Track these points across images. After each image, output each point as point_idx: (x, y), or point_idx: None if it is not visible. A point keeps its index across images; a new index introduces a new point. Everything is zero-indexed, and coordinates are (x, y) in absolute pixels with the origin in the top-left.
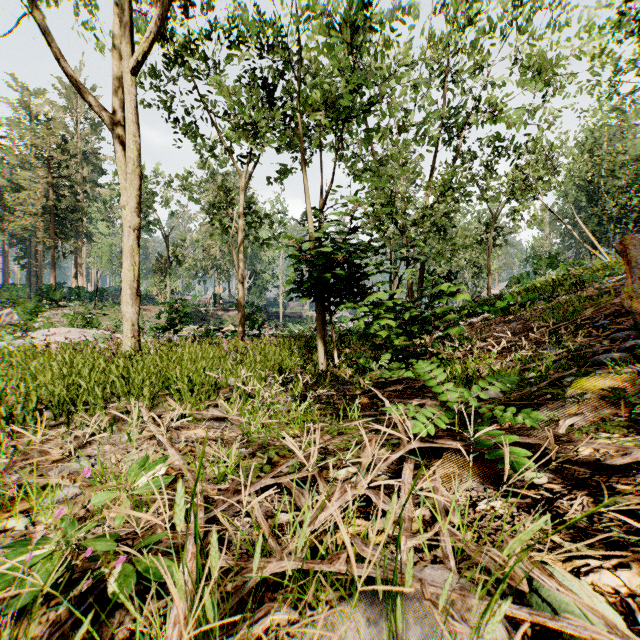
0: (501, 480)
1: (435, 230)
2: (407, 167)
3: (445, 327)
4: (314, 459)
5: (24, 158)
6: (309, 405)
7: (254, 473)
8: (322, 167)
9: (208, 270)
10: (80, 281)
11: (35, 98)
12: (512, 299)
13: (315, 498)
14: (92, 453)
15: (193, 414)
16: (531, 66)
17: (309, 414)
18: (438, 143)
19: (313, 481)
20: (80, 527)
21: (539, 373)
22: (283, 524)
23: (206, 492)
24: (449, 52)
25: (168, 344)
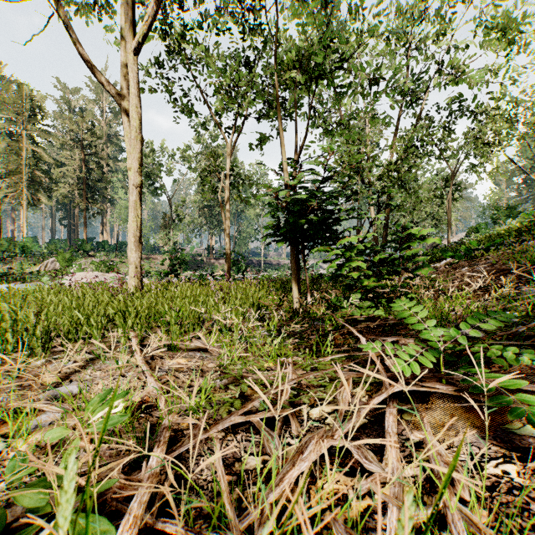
0: (507, 435)
1: (399, 184)
2: (376, 119)
3: (414, 268)
4: (286, 396)
5: (64, 141)
6: (284, 339)
7: (224, 408)
8: (296, 125)
9: (203, 226)
10: (105, 236)
11: (73, 95)
12: (476, 244)
13: (285, 448)
14: (84, 378)
15: (177, 344)
16: (492, 29)
17: (283, 348)
18: (401, 107)
19: (285, 419)
20: (20, 470)
21: (523, 312)
22: (250, 471)
23: (177, 424)
24: (412, 22)
25: (167, 284)
